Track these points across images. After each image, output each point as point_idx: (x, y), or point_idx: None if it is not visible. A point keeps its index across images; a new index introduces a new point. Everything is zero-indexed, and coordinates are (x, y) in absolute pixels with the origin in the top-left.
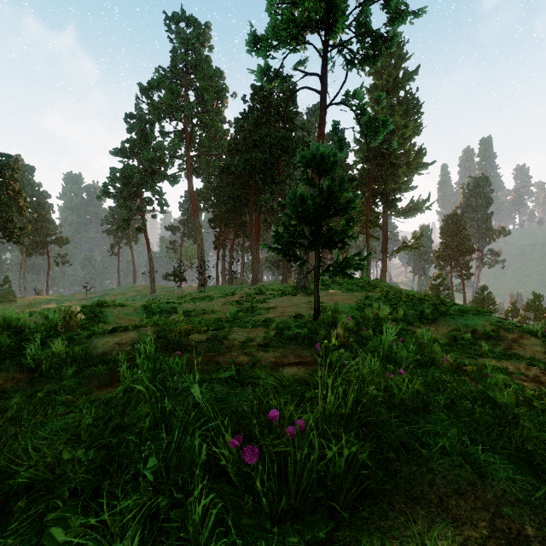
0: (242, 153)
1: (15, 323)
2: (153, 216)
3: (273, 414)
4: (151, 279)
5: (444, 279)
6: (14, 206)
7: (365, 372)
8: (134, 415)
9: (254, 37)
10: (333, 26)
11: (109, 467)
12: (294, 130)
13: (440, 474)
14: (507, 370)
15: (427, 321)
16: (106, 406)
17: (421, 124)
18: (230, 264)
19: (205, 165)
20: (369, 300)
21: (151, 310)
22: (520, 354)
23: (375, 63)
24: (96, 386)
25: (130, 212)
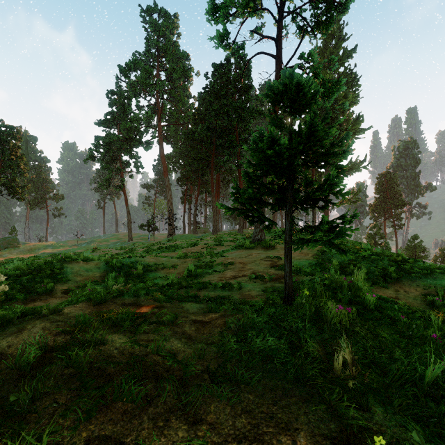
0: (205, 122)
1: None
2: (131, 176)
3: None
4: (128, 229)
5: (380, 229)
6: (16, 169)
7: None
8: None
9: (213, 5)
10: None
11: None
12: (249, 100)
13: None
14: None
15: (392, 280)
16: None
17: (358, 95)
18: (195, 216)
19: (174, 133)
20: (326, 255)
21: (112, 266)
22: None
23: (327, 29)
24: None
25: (110, 173)
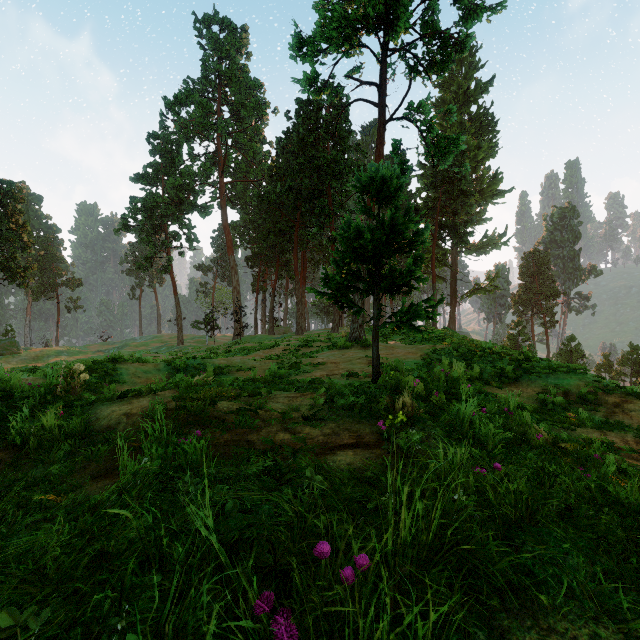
0: (285, 180)
1: (5, 386)
2: (181, 253)
3: (322, 548)
4: (178, 327)
5: (524, 327)
6: (17, 242)
7: (448, 467)
8: (123, 537)
9: (299, 39)
10: (394, 24)
11: (73, 634)
12: (347, 151)
13: (568, 633)
14: (613, 445)
15: (509, 380)
16: (93, 513)
17: (496, 145)
18: (271, 310)
19: (241, 193)
20: (438, 355)
21: (175, 367)
22: (626, 422)
23: (444, 70)
24: (92, 474)
25: (153, 249)
